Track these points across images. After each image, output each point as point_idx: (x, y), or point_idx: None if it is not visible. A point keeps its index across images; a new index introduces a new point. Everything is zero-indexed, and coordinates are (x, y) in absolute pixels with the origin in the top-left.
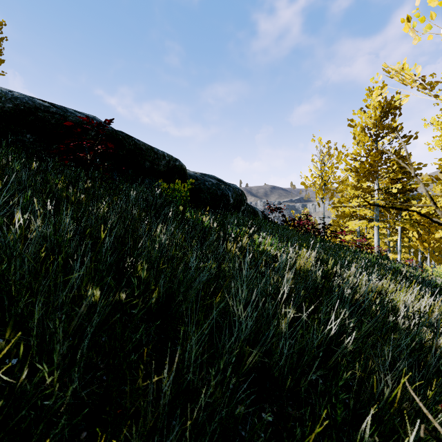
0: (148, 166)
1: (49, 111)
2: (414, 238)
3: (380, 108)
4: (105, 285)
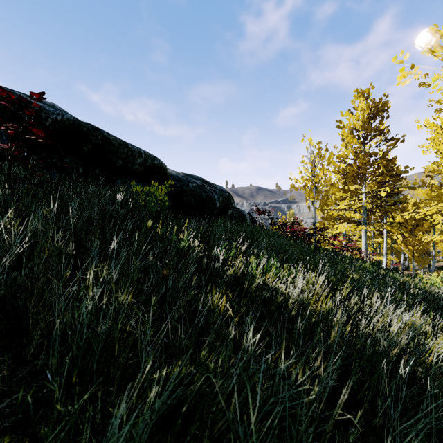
0: (121, 164)
1: None
2: (399, 241)
3: (369, 109)
4: None
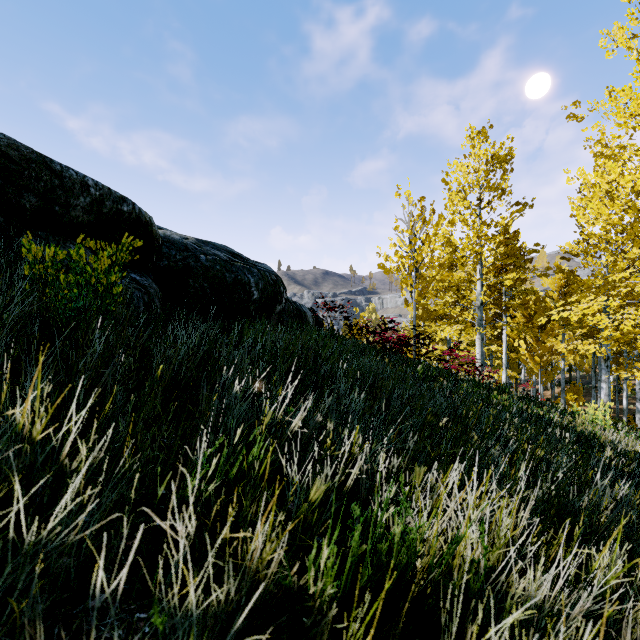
0: (34, 204)
1: None
2: (523, 350)
3: (486, 158)
4: None
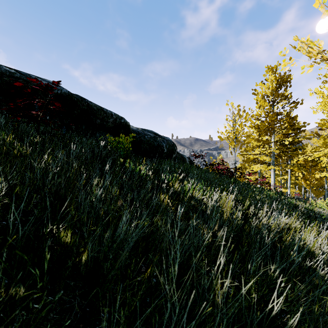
0: (99, 122)
1: (13, 76)
2: (300, 177)
3: (276, 81)
4: (19, 258)
